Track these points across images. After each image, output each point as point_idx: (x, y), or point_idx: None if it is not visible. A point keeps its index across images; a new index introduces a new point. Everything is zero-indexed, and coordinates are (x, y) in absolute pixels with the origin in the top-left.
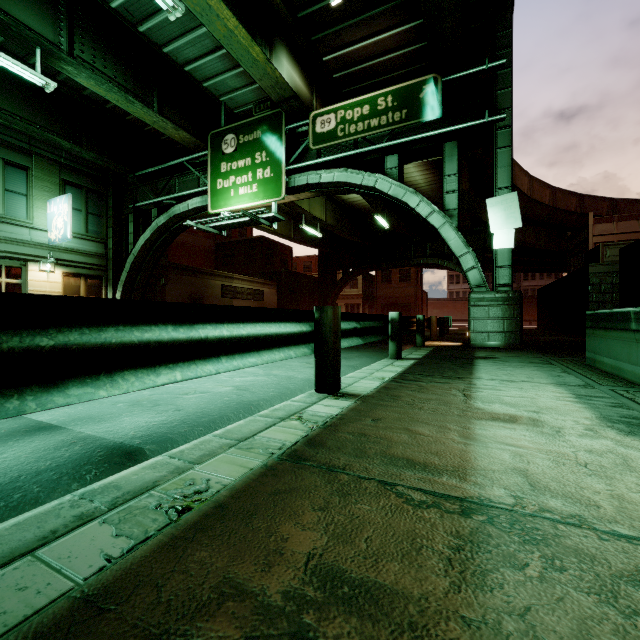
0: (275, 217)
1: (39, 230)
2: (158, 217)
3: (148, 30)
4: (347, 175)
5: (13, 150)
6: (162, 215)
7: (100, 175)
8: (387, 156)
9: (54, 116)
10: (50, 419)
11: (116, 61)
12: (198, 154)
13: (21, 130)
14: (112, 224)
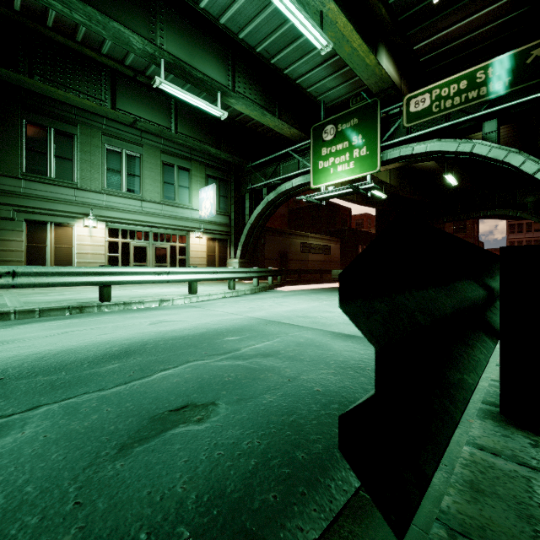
0: (373, 187)
1: (195, 210)
2: (268, 194)
3: (277, 61)
4: (440, 144)
5: (182, 159)
6: (271, 192)
7: (226, 168)
8: (484, 122)
9: (207, 133)
10: (339, 331)
11: (256, 88)
12: (301, 144)
13: (190, 146)
14: (234, 202)
